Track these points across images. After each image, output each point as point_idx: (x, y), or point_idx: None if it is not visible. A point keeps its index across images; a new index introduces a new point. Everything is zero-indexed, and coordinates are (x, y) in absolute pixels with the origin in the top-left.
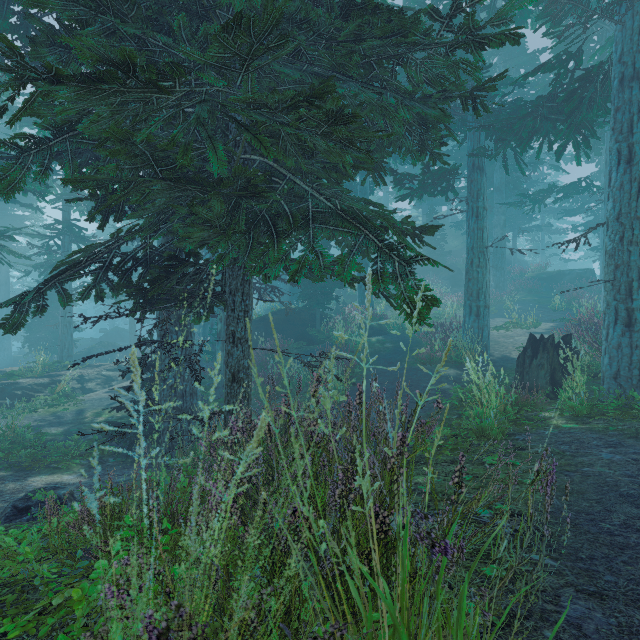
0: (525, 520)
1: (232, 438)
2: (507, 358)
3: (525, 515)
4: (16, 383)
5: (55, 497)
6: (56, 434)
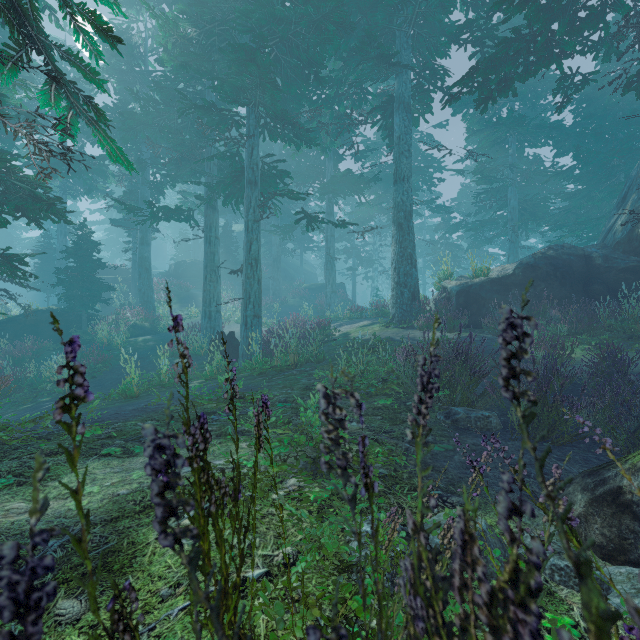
0: None
1: None
2: None
3: None
4: None
5: None
6: None
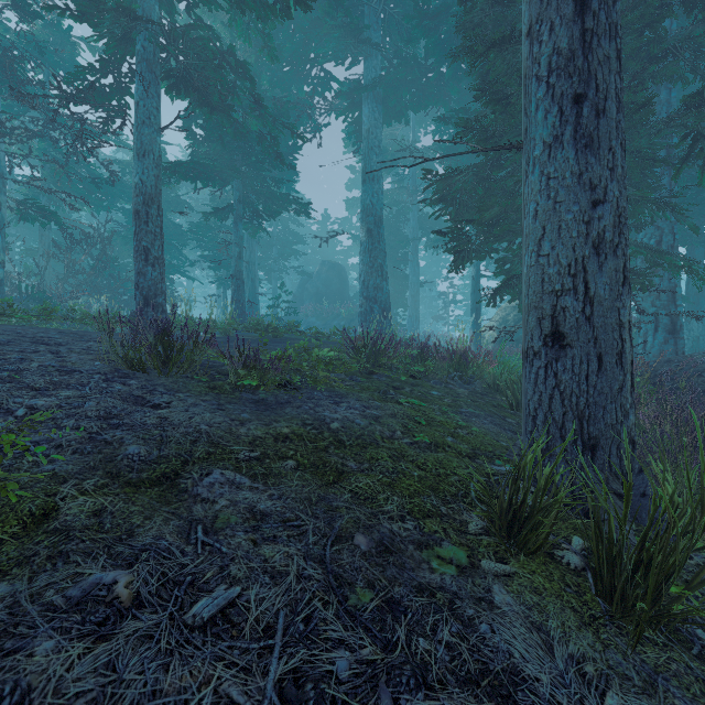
0: None
1: None
2: None
3: None
4: None
5: None
6: None
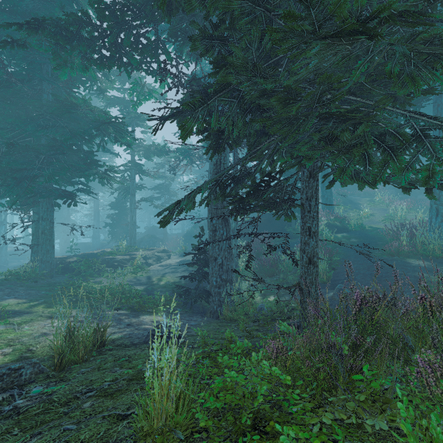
0: None
1: (356, 307)
2: None
3: None
4: (114, 258)
5: (206, 334)
6: (141, 290)
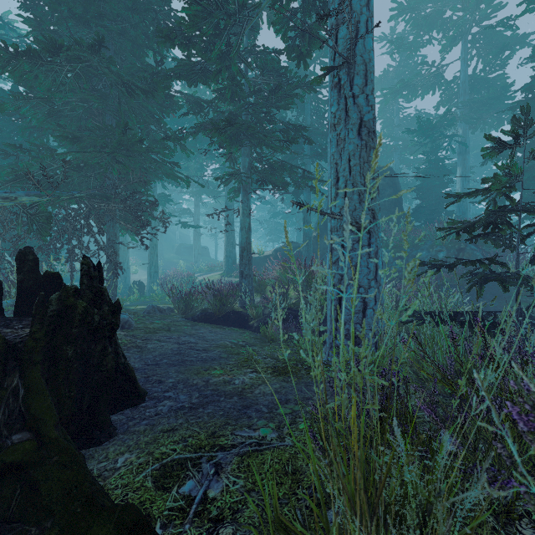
0: None
1: None
2: None
3: None
4: None
5: None
6: None
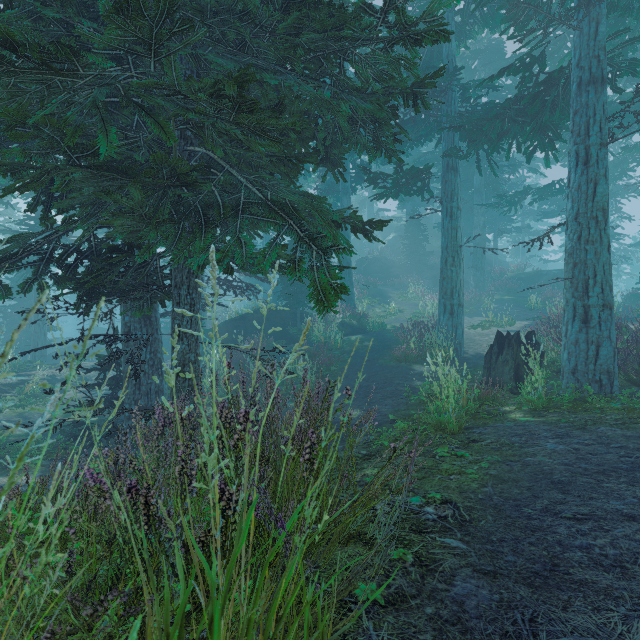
0: (453, 507)
1: (158, 430)
2: (480, 355)
3: (454, 502)
4: None
5: None
6: (20, 435)
